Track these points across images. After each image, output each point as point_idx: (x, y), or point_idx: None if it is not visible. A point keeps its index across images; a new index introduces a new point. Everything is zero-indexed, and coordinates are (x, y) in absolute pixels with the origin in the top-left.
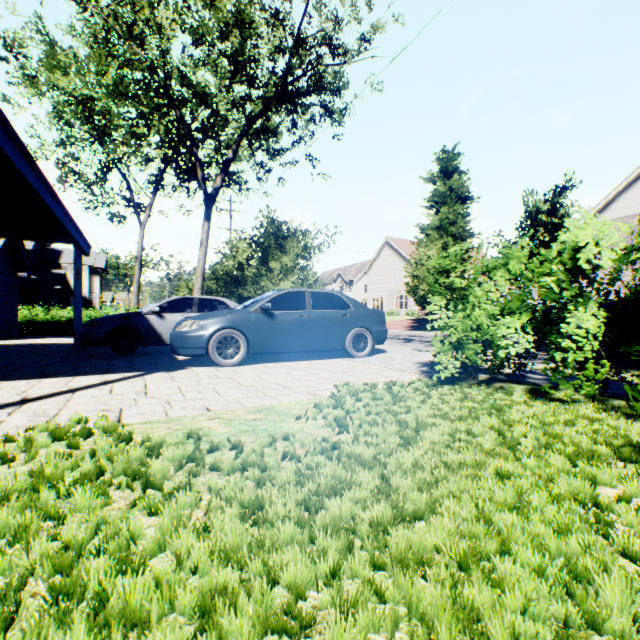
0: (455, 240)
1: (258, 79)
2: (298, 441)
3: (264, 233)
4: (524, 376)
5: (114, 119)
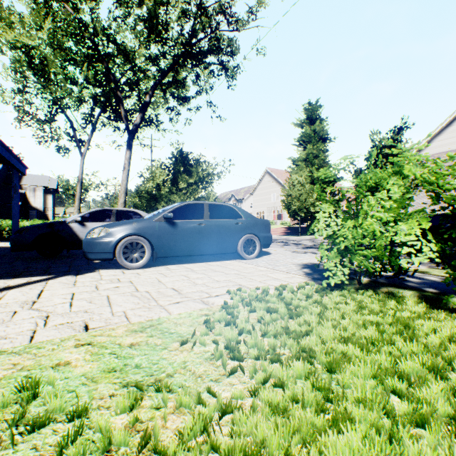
0: (317, 169)
1: (169, 39)
2: (175, 392)
3: (175, 161)
4: (405, 280)
5: (50, 64)
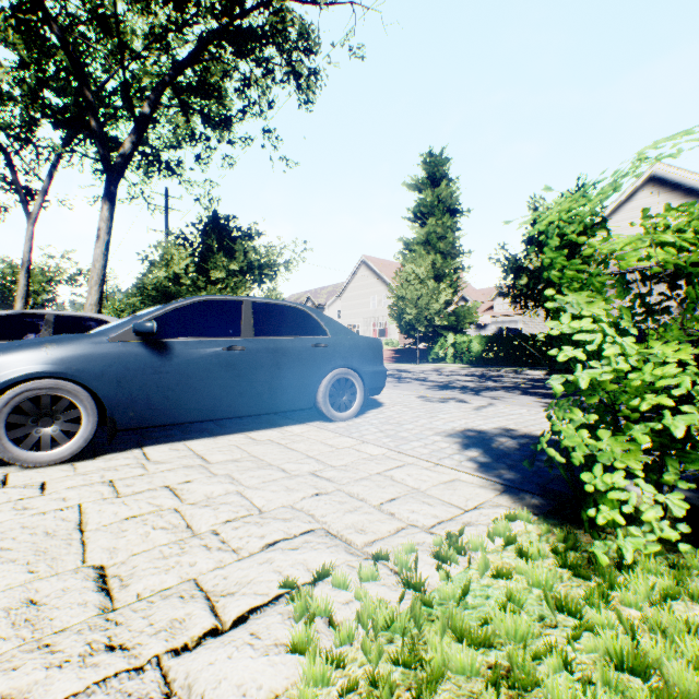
0: (443, 258)
1: (189, 0)
2: None
3: (203, 230)
4: None
5: None
